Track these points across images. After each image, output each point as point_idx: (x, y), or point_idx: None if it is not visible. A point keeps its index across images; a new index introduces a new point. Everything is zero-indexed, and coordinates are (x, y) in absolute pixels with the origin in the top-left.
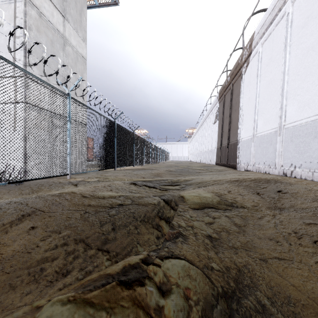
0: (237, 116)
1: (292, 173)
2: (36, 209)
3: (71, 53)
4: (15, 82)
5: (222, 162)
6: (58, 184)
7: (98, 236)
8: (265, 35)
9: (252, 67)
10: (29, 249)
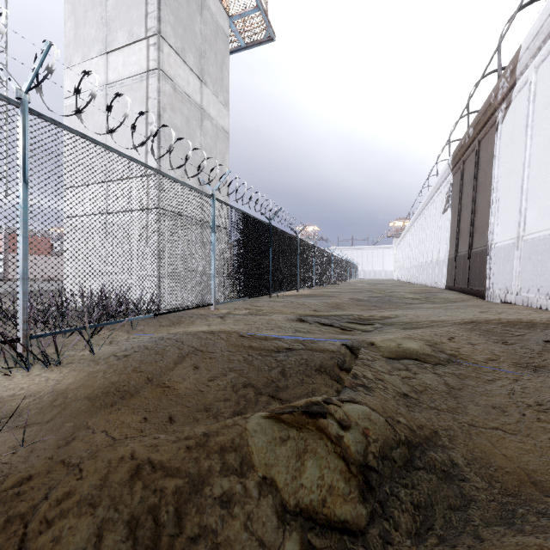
0: (487, 201)
1: None
2: (194, 347)
3: (210, 129)
4: (148, 183)
5: (459, 285)
6: (200, 317)
7: (268, 382)
8: (542, 51)
9: (516, 110)
10: (200, 388)
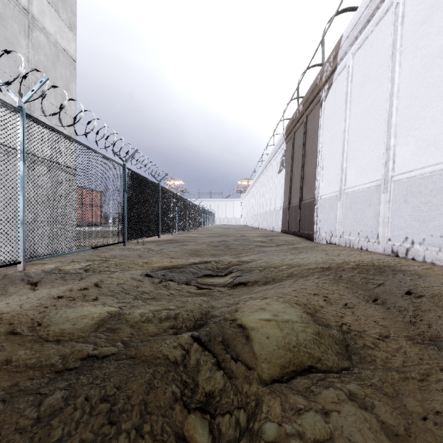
0: (313, 162)
1: (409, 252)
2: None
3: (45, 45)
4: None
5: (292, 229)
6: None
7: None
8: (359, 40)
9: (337, 89)
10: None
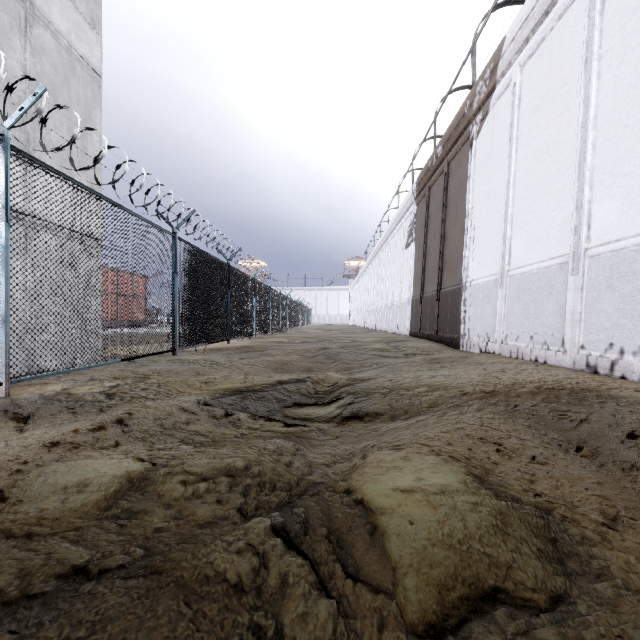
0: (459, 231)
1: (616, 366)
2: None
3: (53, 49)
4: None
5: (426, 331)
6: None
7: None
8: (530, 44)
9: (495, 120)
10: None
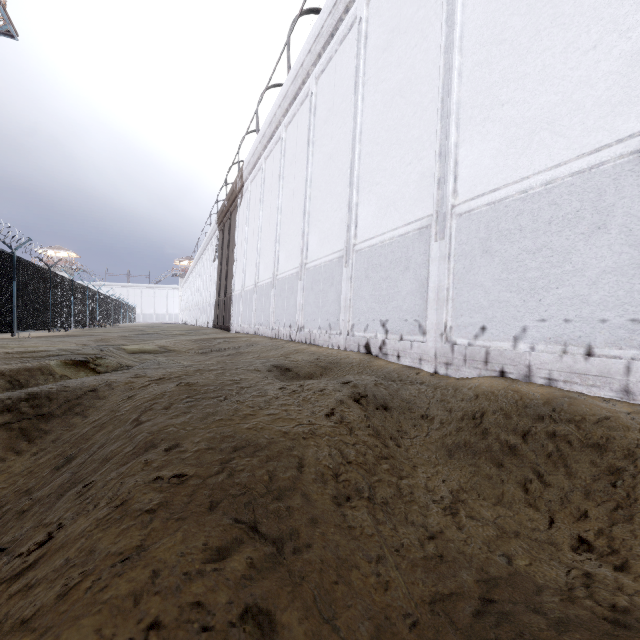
0: (233, 260)
1: (258, 331)
2: None
3: None
4: None
5: (220, 324)
6: None
7: None
8: (252, 175)
9: (245, 203)
10: None
